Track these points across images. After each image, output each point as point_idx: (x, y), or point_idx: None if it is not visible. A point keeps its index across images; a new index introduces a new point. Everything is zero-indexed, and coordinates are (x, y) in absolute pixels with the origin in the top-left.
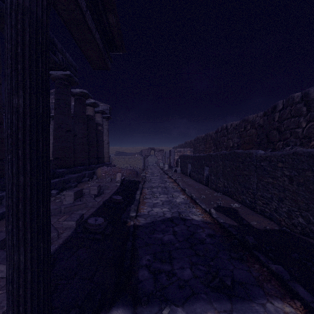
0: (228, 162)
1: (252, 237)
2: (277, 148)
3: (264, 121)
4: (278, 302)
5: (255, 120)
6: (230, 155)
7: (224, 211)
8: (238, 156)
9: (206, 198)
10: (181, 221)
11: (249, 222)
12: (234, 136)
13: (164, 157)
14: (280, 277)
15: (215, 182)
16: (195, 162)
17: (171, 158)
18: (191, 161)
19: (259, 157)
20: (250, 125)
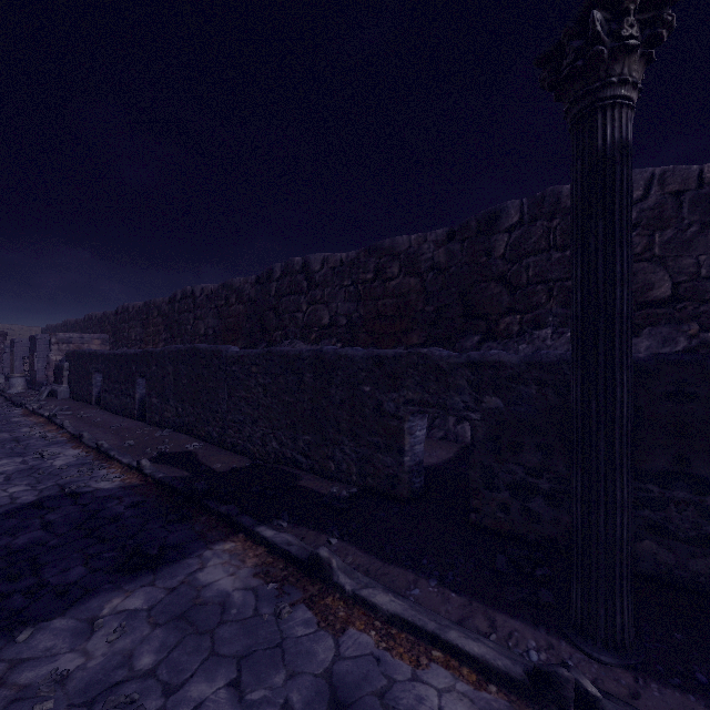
0: (185, 366)
1: (204, 482)
2: (274, 341)
3: (257, 293)
4: (221, 544)
5: (244, 288)
6: (188, 354)
7: (171, 459)
8: (201, 355)
9: (136, 445)
10: (66, 500)
11: (211, 466)
12: (208, 313)
13: (7, 357)
14: (229, 517)
15: (159, 409)
16: (112, 368)
17: (37, 360)
18: (102, 367)
19: (231, 358)
20: (237, 297)
